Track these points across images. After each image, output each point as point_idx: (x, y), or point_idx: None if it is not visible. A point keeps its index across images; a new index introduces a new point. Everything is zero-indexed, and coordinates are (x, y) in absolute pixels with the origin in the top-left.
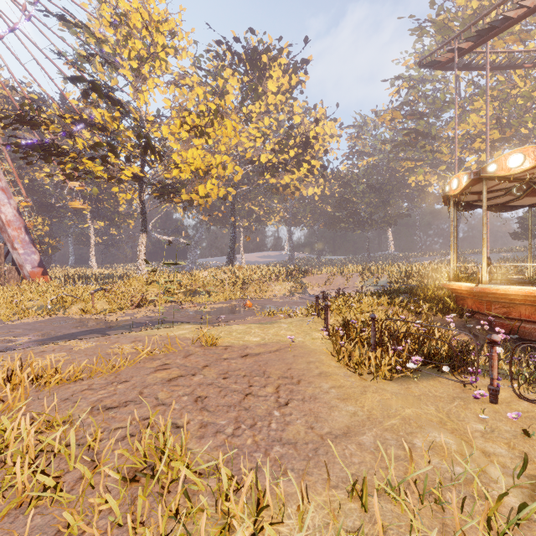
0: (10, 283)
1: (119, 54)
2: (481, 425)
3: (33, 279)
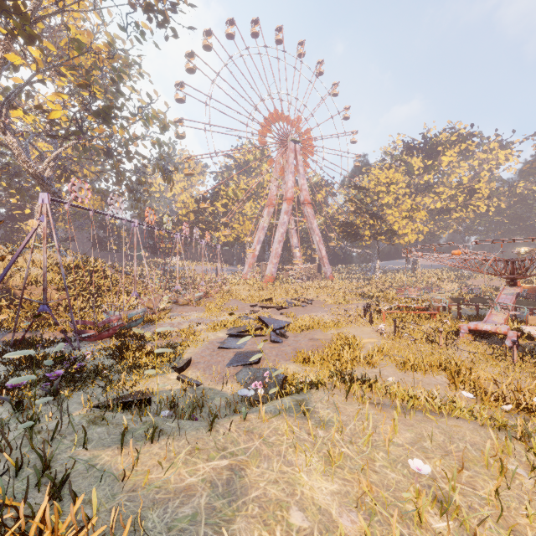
0: (319, 280)
1: (373, 192)
2: None
3: (329, 278)
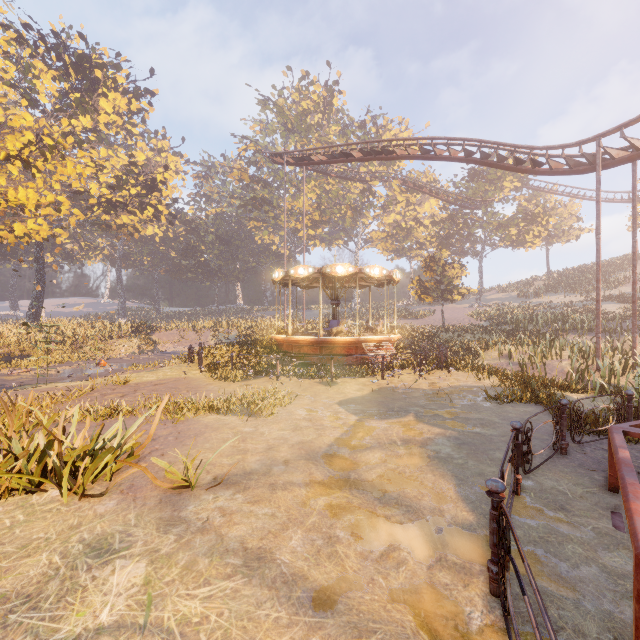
0: None
1: None
2: (270, 385)
3: None
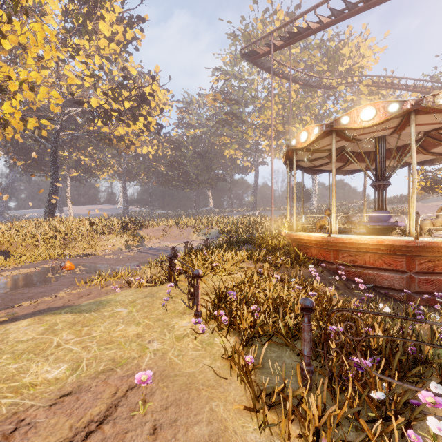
0: None
1: None
2: None
3: None
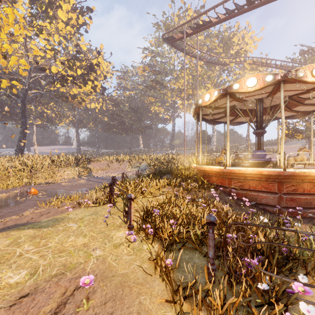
0: None
1: None
2: None
3: None
